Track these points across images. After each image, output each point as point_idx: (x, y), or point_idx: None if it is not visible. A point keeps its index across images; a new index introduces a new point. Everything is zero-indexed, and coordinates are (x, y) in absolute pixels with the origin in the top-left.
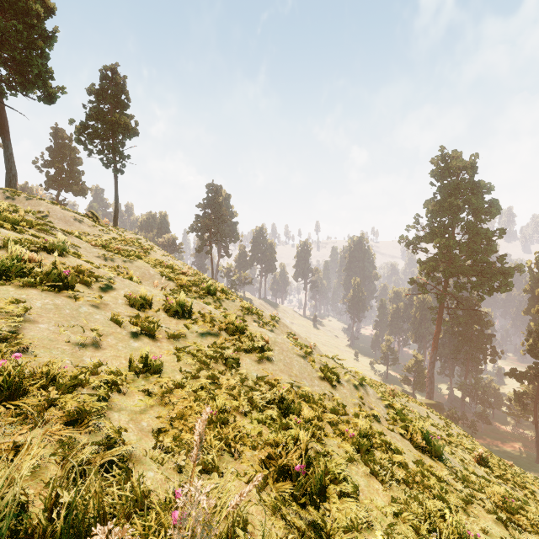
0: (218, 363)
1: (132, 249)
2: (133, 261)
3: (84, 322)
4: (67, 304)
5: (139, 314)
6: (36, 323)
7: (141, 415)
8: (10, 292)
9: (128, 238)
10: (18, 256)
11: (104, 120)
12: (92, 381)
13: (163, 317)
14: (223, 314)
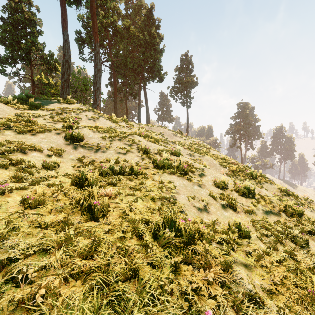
0: (287, 239)
1: (200, 149)
2: (203, 156)
3: (197, 195)
4: (188, 184)
5: (223, 193)
6: (180, 195)
7: (251, 273)
8: (166, 176)
9: (197, 143)
10: (166, 158)
11: (182, 82)
12: (215, 237)
13: (236, 196)
14: (277, 197)
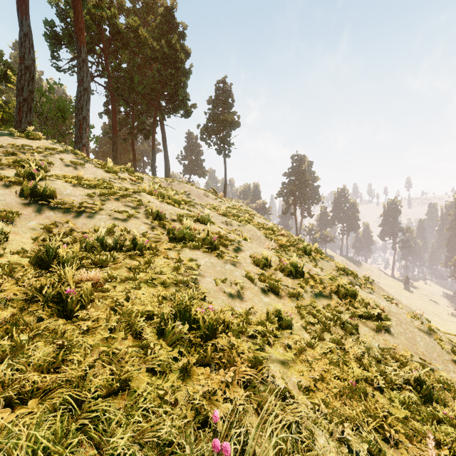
0: (336, 327)
1: (241, 215)
2: (244, 225)
3: (230, 278)
4: (218, 262)
5: (263, 273)
6: (204, 277)
7: (288, 370)
8: (187, 253)
9: (237, 207)
10: (188, 227)
11: (218, 120)
12: (248, 330)
13: (281, 277)
14: (330, 277)
